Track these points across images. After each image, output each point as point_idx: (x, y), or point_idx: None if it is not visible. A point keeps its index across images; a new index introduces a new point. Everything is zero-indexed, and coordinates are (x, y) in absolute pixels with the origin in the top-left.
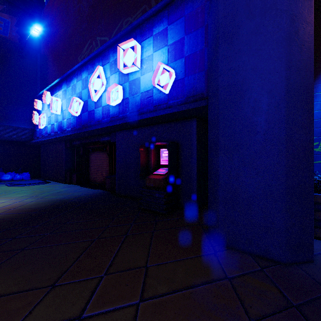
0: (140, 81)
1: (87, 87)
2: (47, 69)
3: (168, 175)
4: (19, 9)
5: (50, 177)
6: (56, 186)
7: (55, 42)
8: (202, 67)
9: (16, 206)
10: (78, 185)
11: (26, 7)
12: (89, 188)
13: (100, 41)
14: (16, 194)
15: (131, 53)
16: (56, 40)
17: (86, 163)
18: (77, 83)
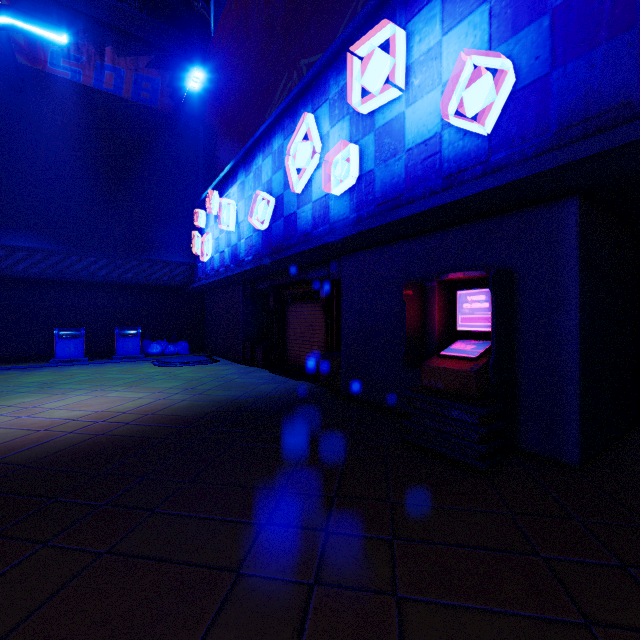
0: (405, 120)
1: (281, 167)
2: (215, 152)
3: (493, 363)
4: (174, 56)
5: (220, 351)
6: (227, 370)
7: (227, 99)
8: (625, 19)
9: (157, 408)
10: (266, 369)
11: (183, 49)
12: (286, 378)
13: (308, 67)
14: (163, 382)
15: (381, 58)
16: (229, 94)
17: (279, 326)
18: (264, 162)
